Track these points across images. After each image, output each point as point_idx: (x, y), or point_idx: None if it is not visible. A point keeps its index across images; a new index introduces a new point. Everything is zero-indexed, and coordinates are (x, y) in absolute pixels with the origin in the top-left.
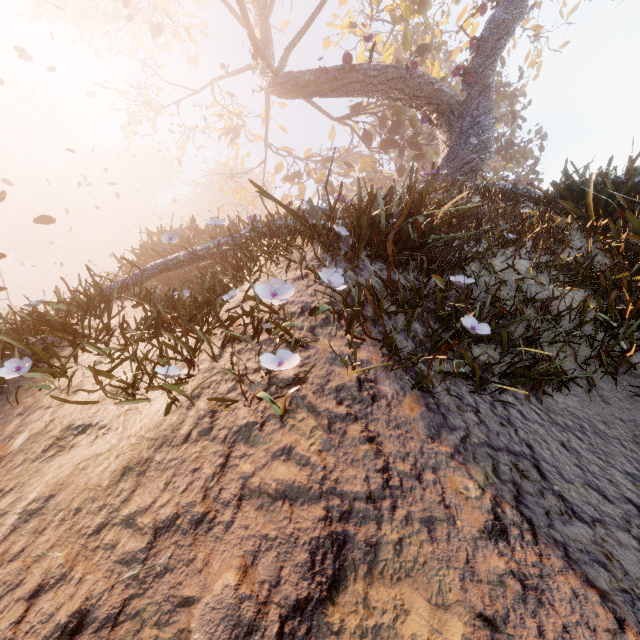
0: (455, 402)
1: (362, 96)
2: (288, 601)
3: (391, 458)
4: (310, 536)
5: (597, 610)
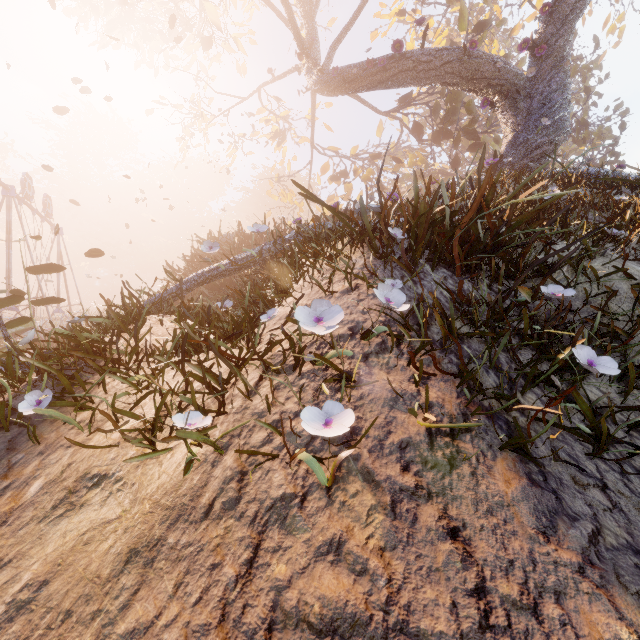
0: (568, 470)
1: (413, 85)
2: None
3: (487, 569)
4: None
5: None
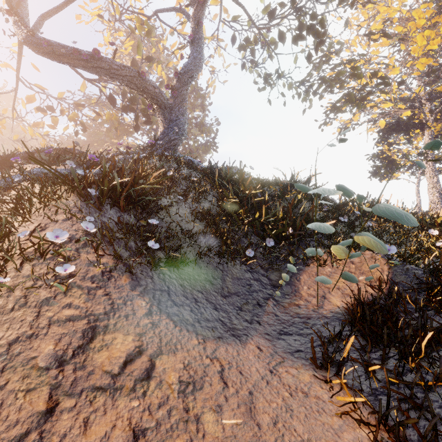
0: (144, 276)
1: (108, 78)
2: (75, 347)
3: (115, 300)
4: (82, 329)
5: (171, 325)
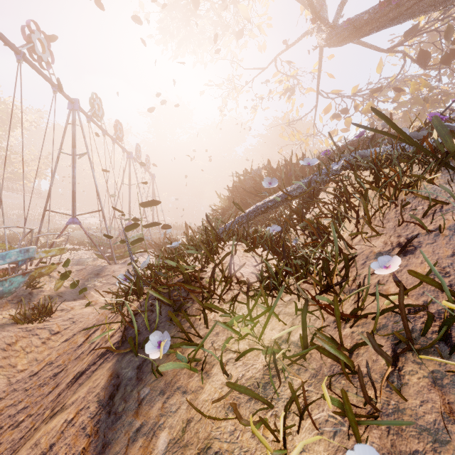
0: None
1: (429, 12)
2: None
3: None
4: None
5: None
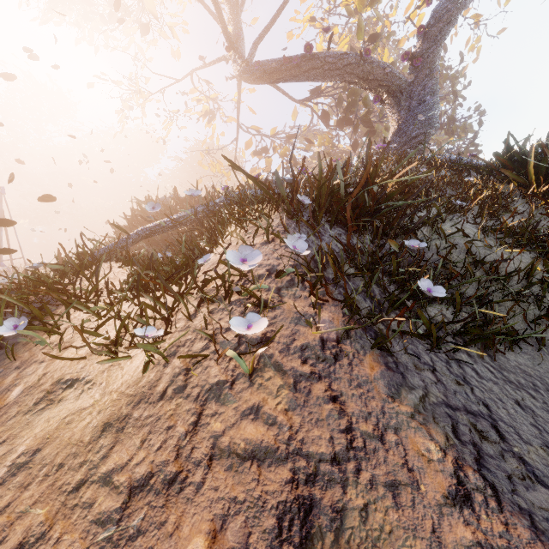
0: (413, 361)
1: (321, 80)
2: None
3: (354, 418)
4: (277, 500)
5: None
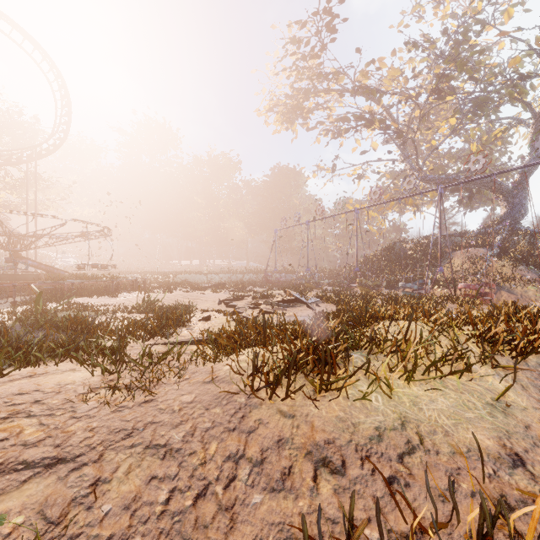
0: None
1: (467, 187)
2: None
3: None
4: None
5: None
